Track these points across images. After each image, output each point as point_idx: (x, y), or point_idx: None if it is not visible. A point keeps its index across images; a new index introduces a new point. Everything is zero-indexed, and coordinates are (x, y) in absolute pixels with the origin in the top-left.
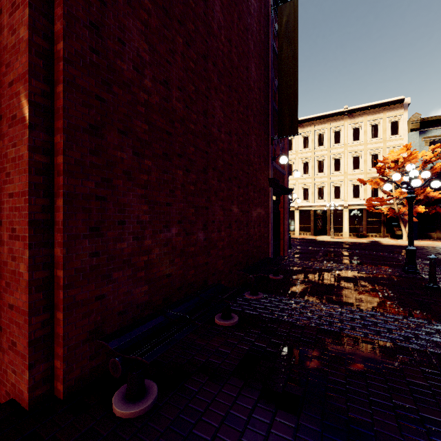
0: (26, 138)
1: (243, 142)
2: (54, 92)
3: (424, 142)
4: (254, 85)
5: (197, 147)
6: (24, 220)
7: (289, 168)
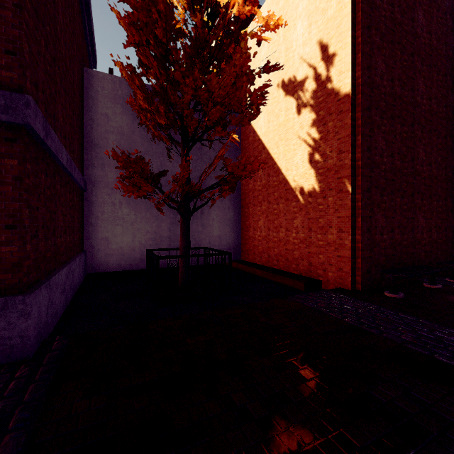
0: (349, 198)
1: (441, 165)
2: (356, 179)
3: None
4: (453, 113)
5: (407, 182)
6: (348, 226)
7: None
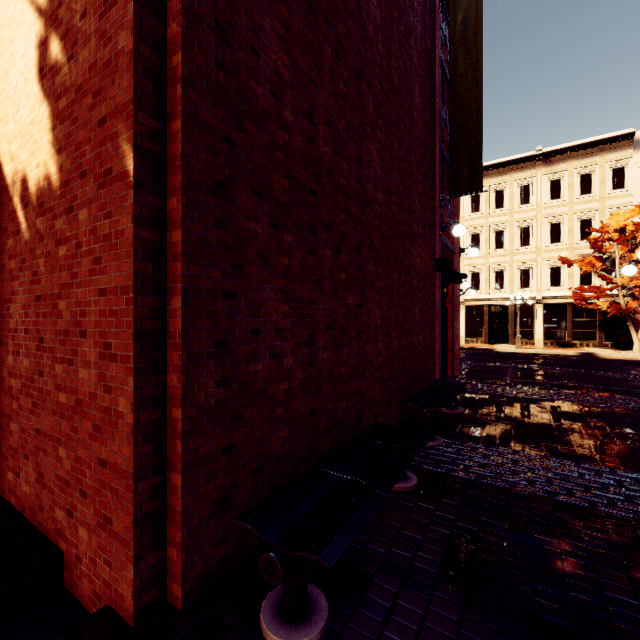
0: (130, 203)
1: (405, 204)
2: (167, 132)
3: None
4: (418, 117)
5: (349, 213)
6: (126, 330)
7: None
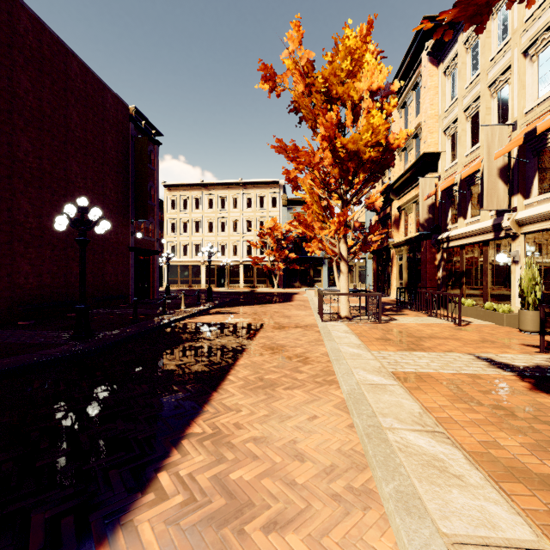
0: None
1: None
2: None
3: (291, 216)
4: (111, 192)
5: (59, 239)
6: None
7: (197, 225)
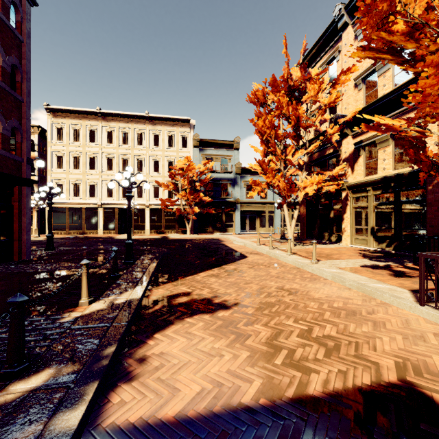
0: None
1: None
2: None
3: (203, 158)
4: None
5: None
6: None
7: (92, 161)
